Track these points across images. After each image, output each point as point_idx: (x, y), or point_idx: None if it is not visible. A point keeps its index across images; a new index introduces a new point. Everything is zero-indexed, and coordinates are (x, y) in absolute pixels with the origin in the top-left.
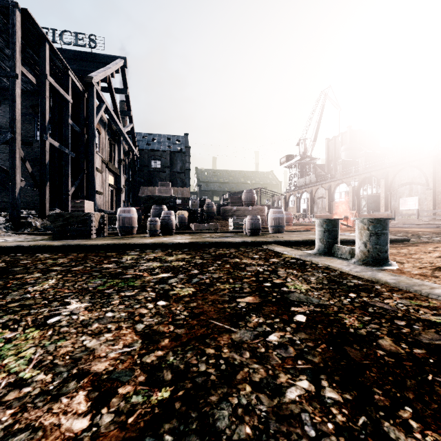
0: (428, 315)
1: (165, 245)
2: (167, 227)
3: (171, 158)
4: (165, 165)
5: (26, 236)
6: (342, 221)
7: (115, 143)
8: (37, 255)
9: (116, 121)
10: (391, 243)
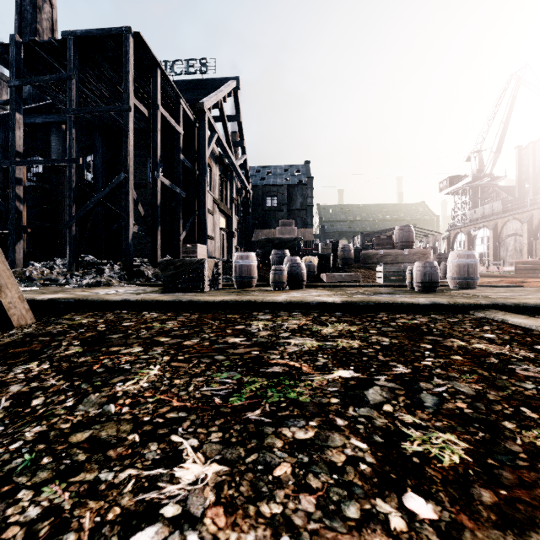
0: None
1: (306, 305)
2: (295, 278)
3: (290, 193)
4: (282, 202)
5: (138, 286)
6: None
7: (227, 180)
8: (143, 314)
9: (228, 153)
10: None
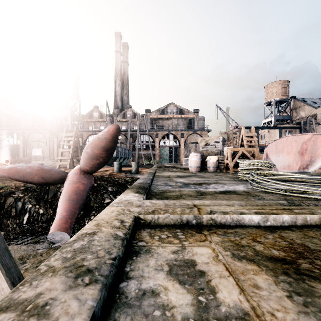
0: None
1: None
2: None
3: None
4: None
5: None
6: (4, 163)
7: None
8: None
9: None
10: None
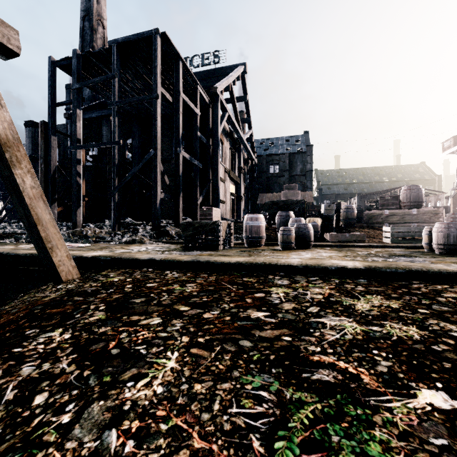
0: None
1: (323, 270)
2: (303, 239)
3: (290, 161)
4: (284, 169)
5: (164, 244)
6: None
7: (235, 152)
8: (166, 274)
9: (237, 129)
10: None
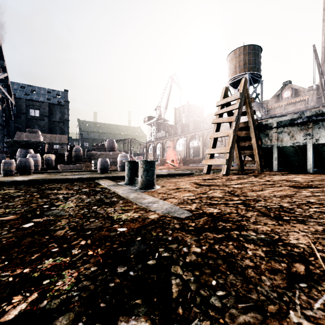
0: (116, 214)
1: (3, 183)
2: (24, 168)
3: (51, 109)
4: (44, 115)
5: None
6: (171, 163)
7: None
8: None
9: None
10: (182, 176)
